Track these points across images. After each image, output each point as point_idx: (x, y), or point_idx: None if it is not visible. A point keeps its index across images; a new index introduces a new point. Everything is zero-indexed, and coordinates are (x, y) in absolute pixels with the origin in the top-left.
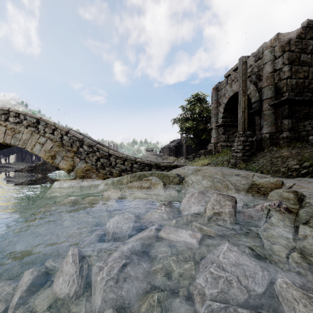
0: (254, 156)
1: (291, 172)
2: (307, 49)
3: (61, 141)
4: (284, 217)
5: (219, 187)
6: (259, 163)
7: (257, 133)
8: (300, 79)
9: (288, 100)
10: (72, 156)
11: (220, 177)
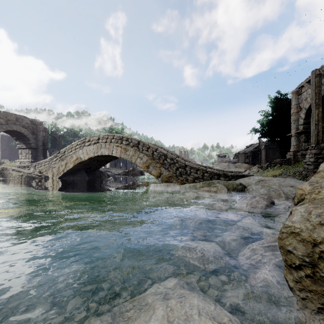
0: None
1: None
2: None
3: (152, 155)
4: None
5: (272, 195)
6: None
7: None
8: None
9: None
10: (159, 166)
11: (276, 187)
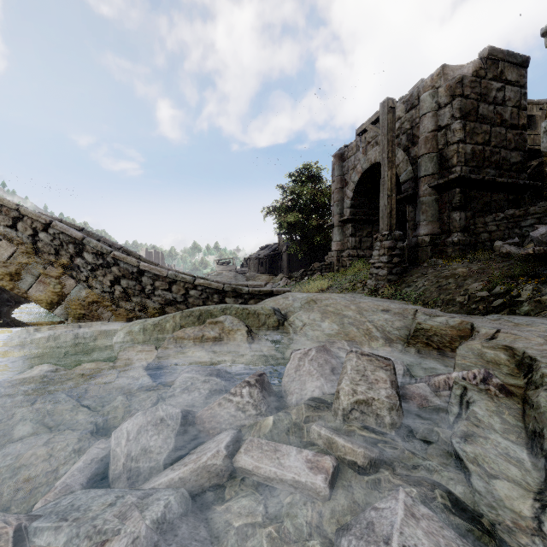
0: (407, 274)
1: (474, 303)
2: (488, 96)
3: (33, 242)
4: (499, 406)
5: (354, 335)
6: (417, 286)
7: (409, 234)
8: (478, 146)
9: (461, 178)
10: (59, 274)
11: (355, 314)
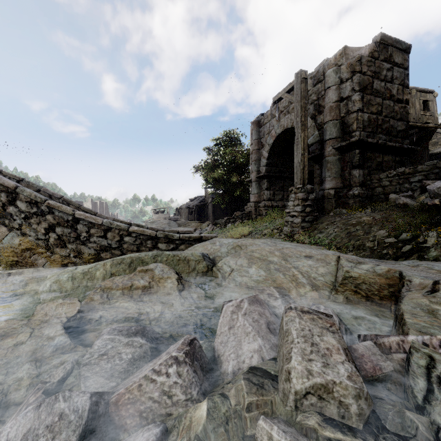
0: (317, 222)
1: (383, 249)
2: (380, 74)
3: None
4: None
5: (281, 281)
6: (328, 233)
7: (316, 188)
8: (373, 115)
9: (360, 141)
10: None
11: (280, 260)
